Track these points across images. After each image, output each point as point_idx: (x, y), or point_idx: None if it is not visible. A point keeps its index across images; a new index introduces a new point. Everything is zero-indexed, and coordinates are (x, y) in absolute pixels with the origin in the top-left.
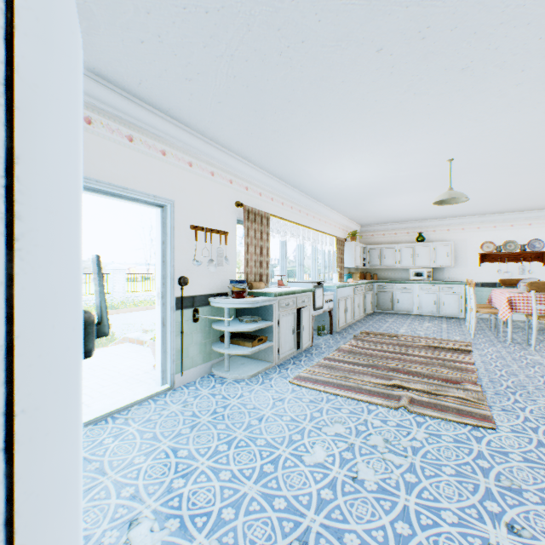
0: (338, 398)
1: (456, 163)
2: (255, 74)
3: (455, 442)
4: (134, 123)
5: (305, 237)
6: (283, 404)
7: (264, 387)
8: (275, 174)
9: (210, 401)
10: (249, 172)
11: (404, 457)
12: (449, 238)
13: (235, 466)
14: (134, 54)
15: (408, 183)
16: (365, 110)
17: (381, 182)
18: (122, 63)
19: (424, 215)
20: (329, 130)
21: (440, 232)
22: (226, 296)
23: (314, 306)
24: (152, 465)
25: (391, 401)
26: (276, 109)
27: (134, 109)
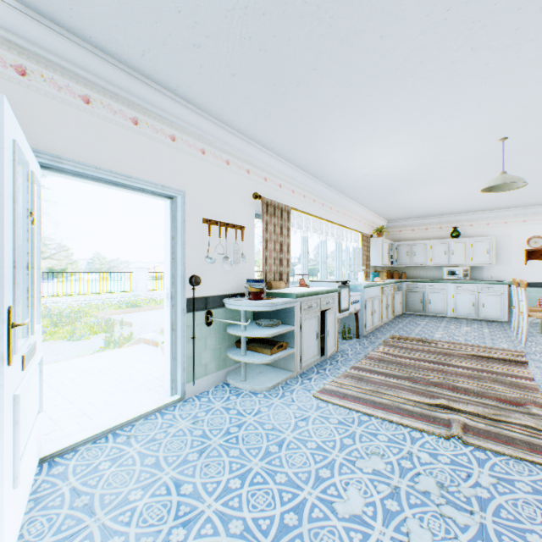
0: (372, 420)
1: (510, 143)
2: (274, 33)
3: (535, 493)
4: (139, 103)
5: (328, 232)
6: (307, 426)
7: (284, 401)
8: (296, 163)
9: (223, 417)
10: (267, 161)
11: (469, 514)
12: (488, 233)
13: (249, 513)
14: (131, 15)
15: (447, 170)
16: (406, 76)
17: (415, 170)
18: (120, 28)
19: (460, 208)
20: (359, 106)
21: (478, 227)
22: (243, 297)
23: (339, 307)
24: (148, 504)
25: (439, 427)
26: (298, 80)
27: (138, 88)
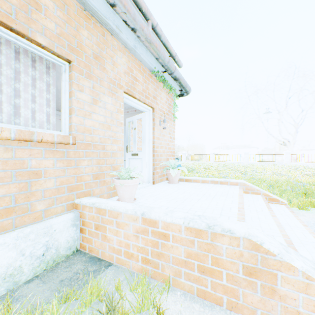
0: None
1: None
2: None
3: None
4: None
5: None
6: None
7: None
8: None
9: None
10: None
11: None
12: None
13: None
14: None
15: None
16: None
17: None
18: None
19: None
20: None
21: None
22: None
23: None
24: None
25: None
26: None
27: None
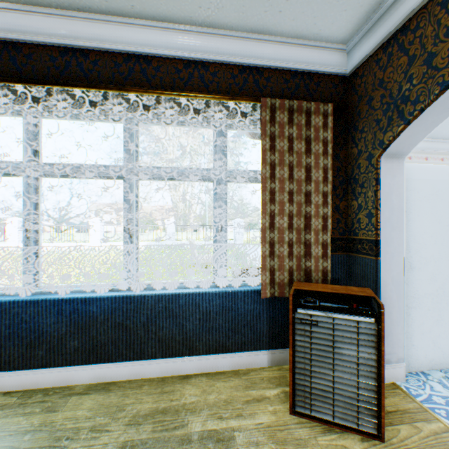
0: None
1: None
2: None
3: None
4: None
5: None
6: None
7: None
8: None
9: None
10: None
11: None
12: None
13: None
14: None
15: None
16: None
17: None
18: None
19: None
20: None
21: None
22: None
23: None
24: None
25: None
26: None
27: None
